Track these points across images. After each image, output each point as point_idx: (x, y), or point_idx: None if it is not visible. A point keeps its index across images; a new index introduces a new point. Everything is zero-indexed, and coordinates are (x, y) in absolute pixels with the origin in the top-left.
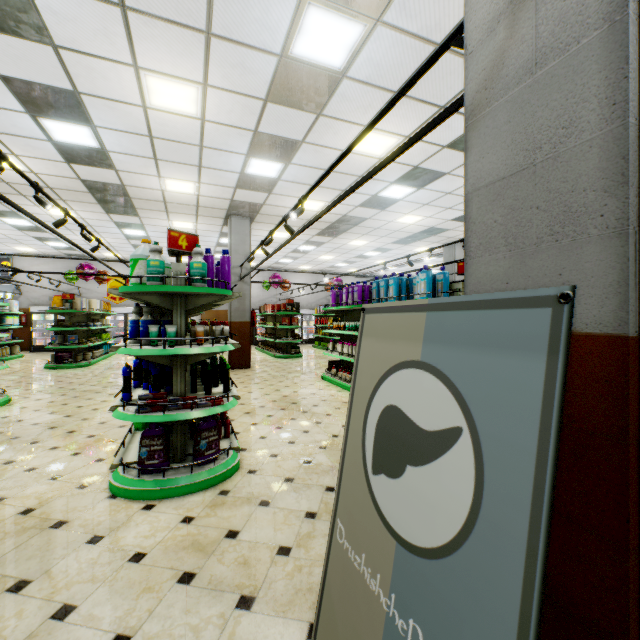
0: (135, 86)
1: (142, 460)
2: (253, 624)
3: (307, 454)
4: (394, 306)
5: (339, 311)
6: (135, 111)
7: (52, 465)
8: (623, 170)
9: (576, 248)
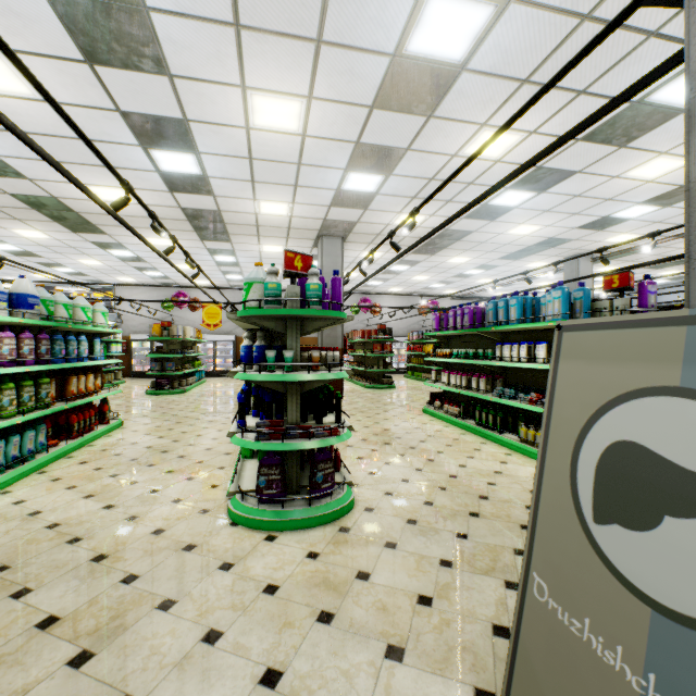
0: (240, 107)
1: (260, 489)
2: (408, 678)
3: (426, 494)
4: (618, 321)
5: (442, 337)
6: (238, 133)
7: (171, 488)
8: None
9: None
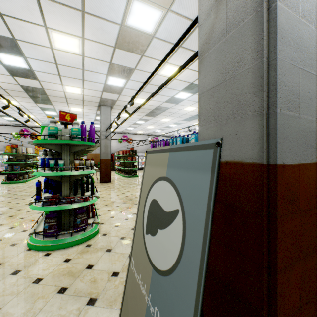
0: (46, 37)
1: (45, 230)
2: (94, 312)
3: (134, 225)
4: (158, 149)
5: None
6: (47, 50)
7: None
8: (261, 83)
9: (242, 121)
